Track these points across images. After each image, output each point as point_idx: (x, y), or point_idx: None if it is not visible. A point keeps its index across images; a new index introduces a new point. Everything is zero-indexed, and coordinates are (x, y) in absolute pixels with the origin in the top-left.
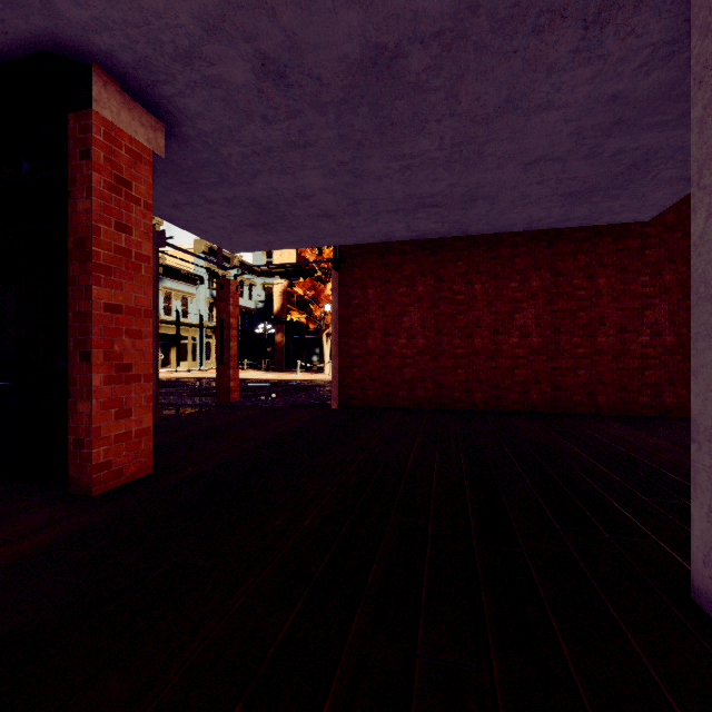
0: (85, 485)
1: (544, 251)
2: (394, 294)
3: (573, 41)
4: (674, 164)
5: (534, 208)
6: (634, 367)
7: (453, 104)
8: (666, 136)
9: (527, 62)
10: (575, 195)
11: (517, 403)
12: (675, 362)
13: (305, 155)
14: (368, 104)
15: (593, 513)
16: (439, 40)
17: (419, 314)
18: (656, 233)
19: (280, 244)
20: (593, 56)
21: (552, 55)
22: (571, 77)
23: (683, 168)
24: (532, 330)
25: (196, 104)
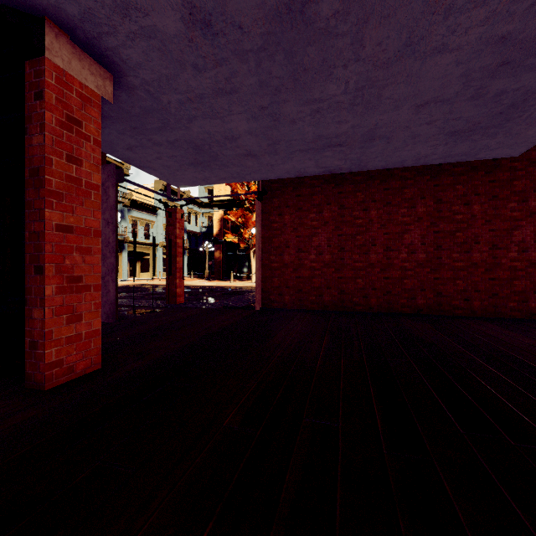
0: (38, 381)
1: (428, 183)
2: (305, 219)
3: None
4: None
5: (422, 146)
6: (504, 278)
7: (358, 49)
8: None
9: (427, 4)
10: (458, 133)
11: (406, 306)
12: None
13: (231, 101)
14: (284, 50)
15: (493, 416)
16: None
17: (326, 235)
18: (523, 167)
19: (215, 179)
20: None
21: None
22: (466, 18)
23: None
24: (418, 248)
25: (137, 54)
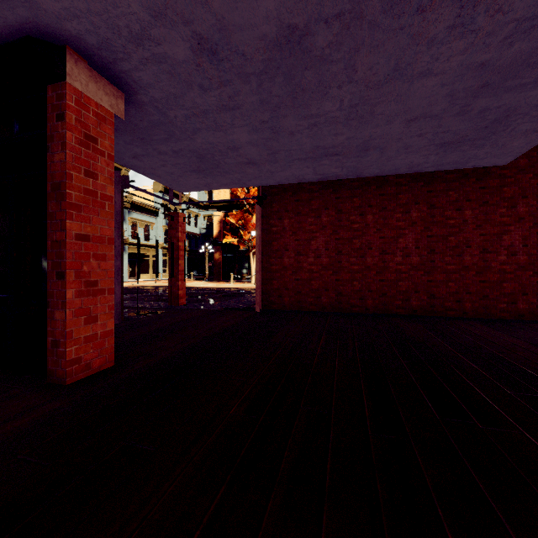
0: (60, 376)
1: (422, 189)
2: (304, 223)
3: (450, 19)
4: (529, 119)
5: (415, 156)
6: (494, 280)
7: (351, 72)
8: (524, 96)
9: (412, 37)
10: (448, 145)
11: (401, 308)
12: (527, 276)
13: (234, 116)
14: (283, 74)
15: (467, 405)
16: (340, 20)
17: (324, 238)
18: (512, 174)
19: (216, 185)
20: (466, 30)
21: (432, 30)
22: (447, 49)
23: (537, 122)
24: (412, 251)
25: (148, 76)
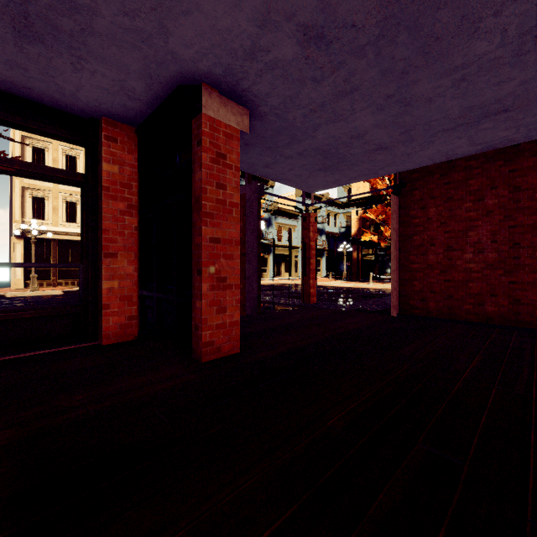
0: (199, 354)
1: None
2: (457, 210)
3: None
4: None
5: None
6: None
7: None
8: None
9: None
10: None
11: None
12: None
13: (352, 100)
14: (406, 28)
15: None
16: None
17: (489, 227)
18: None
19: (345, 180)
20: None
21: None
22: None
23: None
24: None
25: (264, 87)
